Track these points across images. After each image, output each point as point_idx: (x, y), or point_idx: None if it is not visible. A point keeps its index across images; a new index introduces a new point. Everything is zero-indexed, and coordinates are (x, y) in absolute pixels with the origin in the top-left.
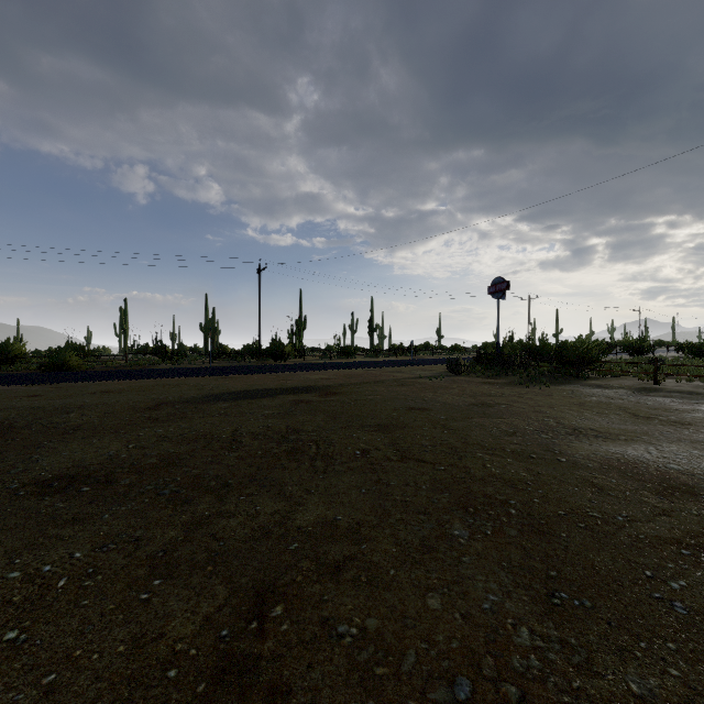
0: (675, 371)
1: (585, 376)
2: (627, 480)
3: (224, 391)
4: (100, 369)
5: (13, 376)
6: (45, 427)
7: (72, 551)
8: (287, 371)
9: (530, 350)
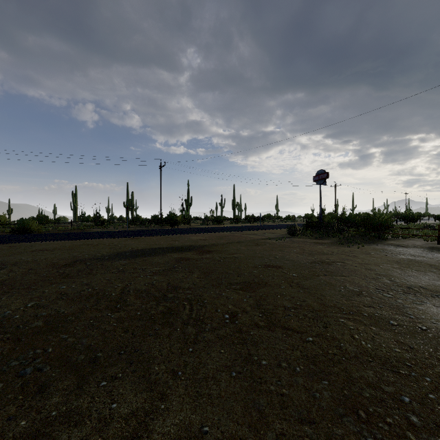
0: None
1: (386, 238)
2: None
3: (129, 249)
4: (53, 231)
5: None
6: None
7: None
8: (177, 233)
9: (341, 219)
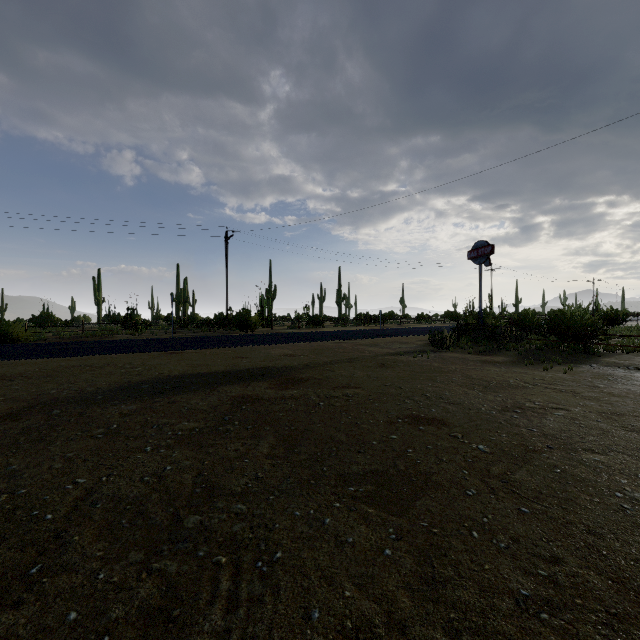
0: None
1: (599, 353)
2: None
3: (153, 376)
4: (52, 340)
5: None
6: None
7: None
8: (247, 344)
9: (512, 320)
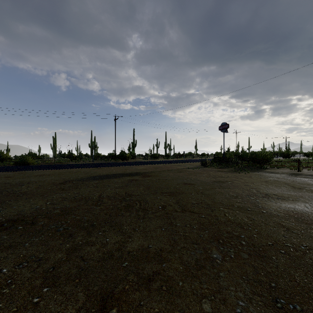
0: (306, 165)
1: (265, 168)
2: (300, 223)
3: (97, 174)
4: (42, 164)
5: (1, 167)
6: (9, 193)
7: (1, 268)
8: (127, 165)
9: (238, 155)
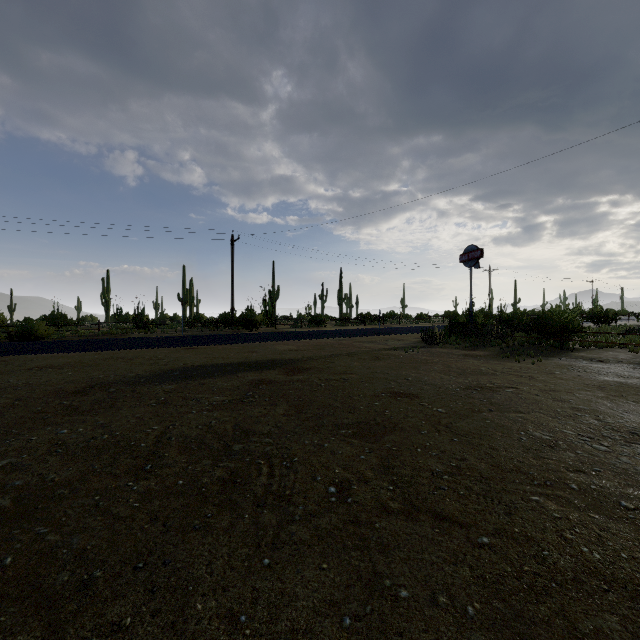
0: None
1: (572, 348)
2: None
3: (179, 366)
4: (72, 338)
5: None
6: None
7: None
8: (255, 341)
9: (502, 319)
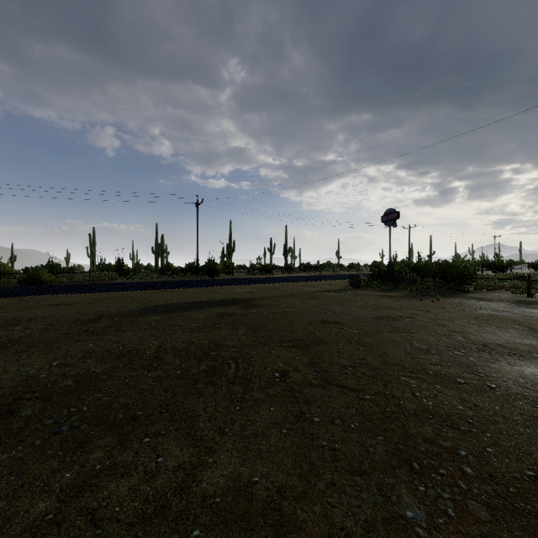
0: None
1: (466, 290)
2: None
3: (161, 303)
4: (68, 283)
5: None
6: None
7: None
8: (217, 285)
9: (415, 268)
